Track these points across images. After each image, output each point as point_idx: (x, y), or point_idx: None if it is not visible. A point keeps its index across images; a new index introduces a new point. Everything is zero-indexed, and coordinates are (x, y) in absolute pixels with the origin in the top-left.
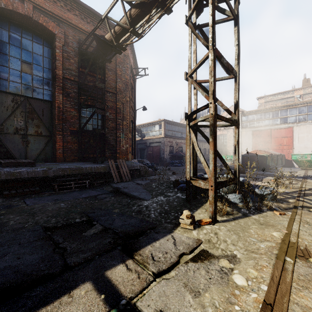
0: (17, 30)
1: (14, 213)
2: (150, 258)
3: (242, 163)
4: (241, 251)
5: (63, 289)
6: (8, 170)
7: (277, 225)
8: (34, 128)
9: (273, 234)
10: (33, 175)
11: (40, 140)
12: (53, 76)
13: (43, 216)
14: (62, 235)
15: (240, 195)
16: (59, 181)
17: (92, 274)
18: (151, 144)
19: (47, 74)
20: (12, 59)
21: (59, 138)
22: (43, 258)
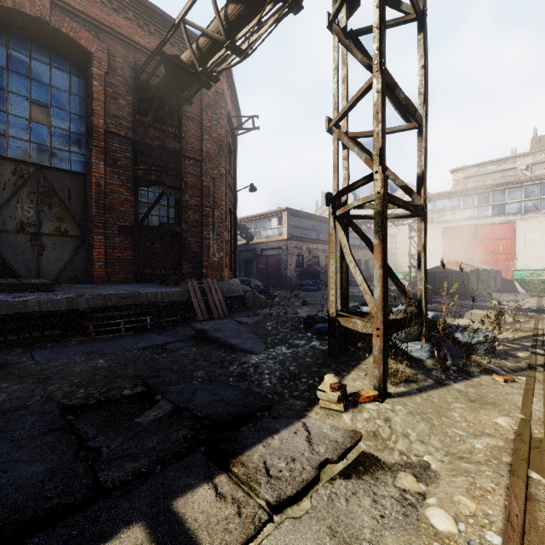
0: (22, 45)
1: (11, 378)
2: (262, 472)
3: None
4: (437, 456)
5: (85, 541)
6: (2, 299)
7: (503, 403)
8: (53, 222)
9: (497, 421)
10: (49, 308)
11: (64, 243)
12: (88, 128)
13: (63, 384)
14: (95, 422)
15: (428, 345)
16: (96, 317)
17: (147, 506)
18: (265, 251)
19: (77, 126)
20: (14, 98)
21: (99, 240)
22: (53, 470)
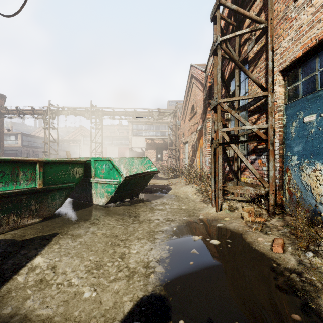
0: None
1: None
2: None
3: None
4: None
5: None
6: None
7: None
8: None
9: None
10: None
11: None
12: None
13: None
14: None
15: None
16: None
17: None
18: (6, 151)
19: None
20: None
21: None
22: None
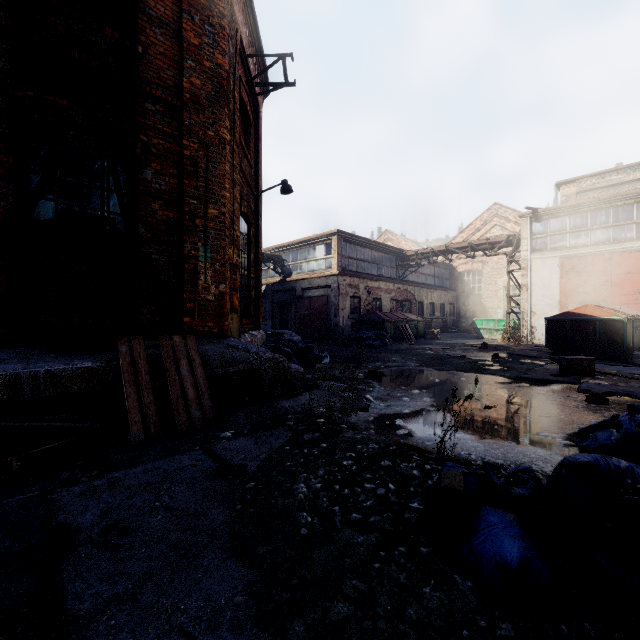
0: None
1: None
2: None
3: (547, 340)
4: None
5: None
6: None
7: None
8: None
9: None
10: None
11: None
12: None
13: None
14: None
15: None
16: None
17: None
18: (307, 291)
19: None
20: None
21: None
22: None
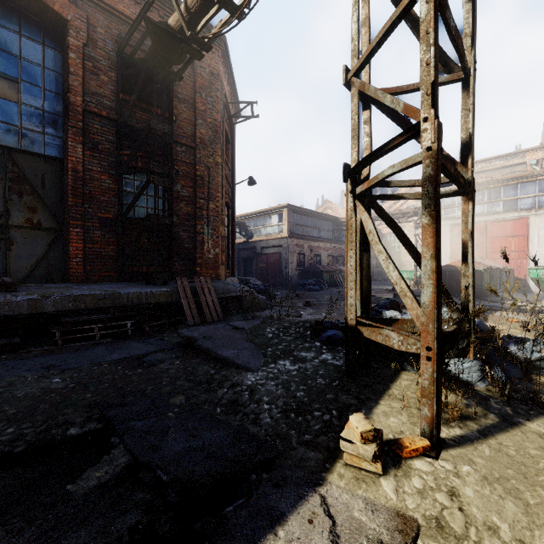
0: None
1: None
2: None
3: None
4: None
5: None
6: None
7: None
8: (24, 213)
9: None
10: (6, 311)
11: (37, 237)
12: (65, 107)
13: None
14: (4, 491)
15: (477, 363)
16: (65, 322)
17: None
18: (265, 249)
19: (52, 104)
20: None
21: (76, 233)
22: None
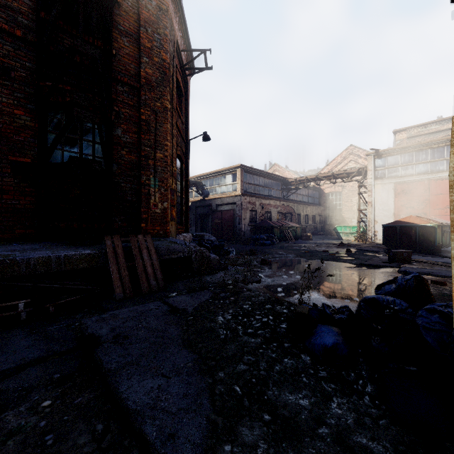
0: None
1: None
2: None
3: (383, 240)
4: None
5: None
6: None
7: None
8: None
9: None
10: None
11: None
12: None
13: None
14: None
15: None
16: None
17: None
18: (220, 206)
19: None
20: None
21: None
22: None
